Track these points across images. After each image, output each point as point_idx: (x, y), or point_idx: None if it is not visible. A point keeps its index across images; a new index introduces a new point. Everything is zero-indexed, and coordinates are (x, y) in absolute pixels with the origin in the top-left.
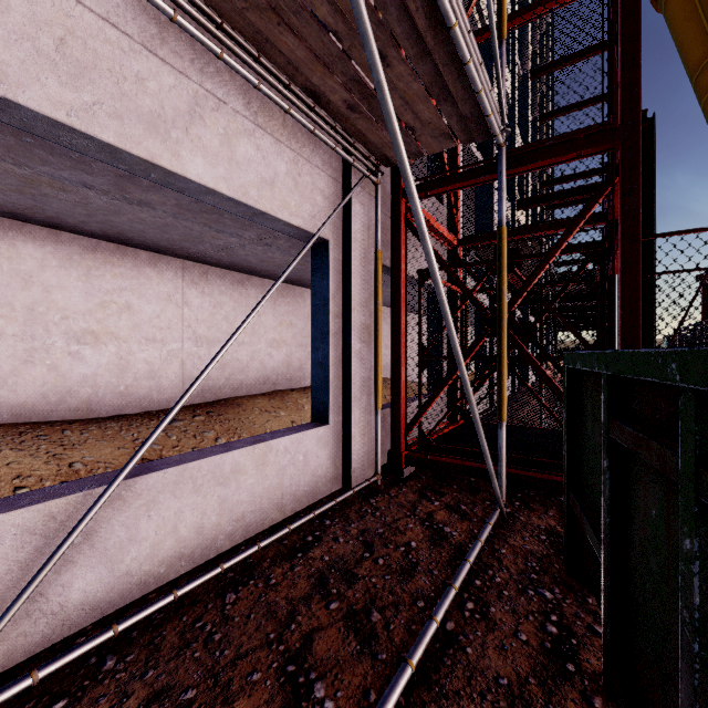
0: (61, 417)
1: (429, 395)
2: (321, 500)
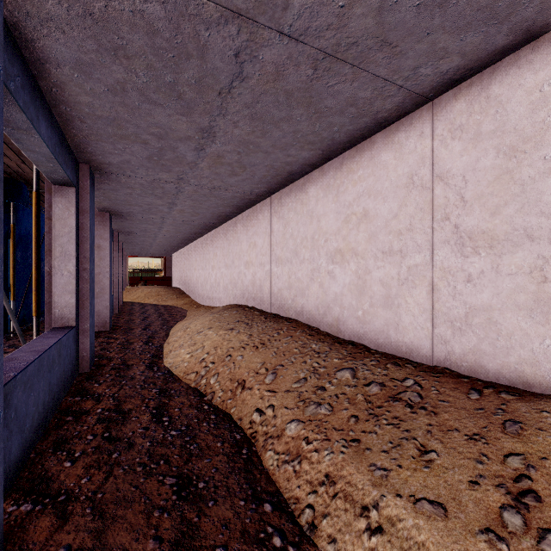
0: (325, 329)
1: None
2: None
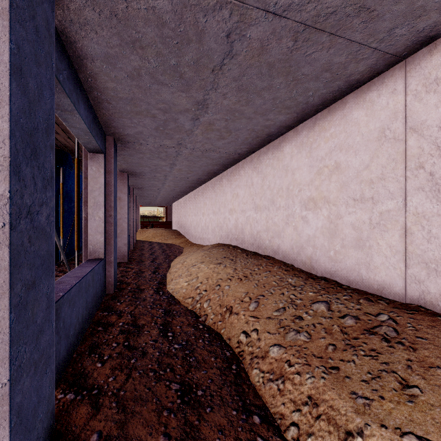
0: (298, 265)
1: None
2: None
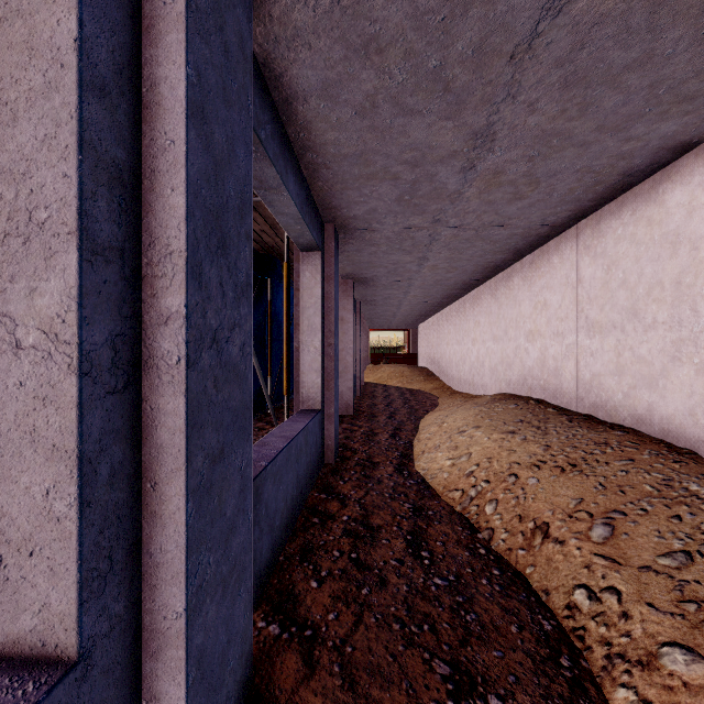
0: None
1: None
2: None
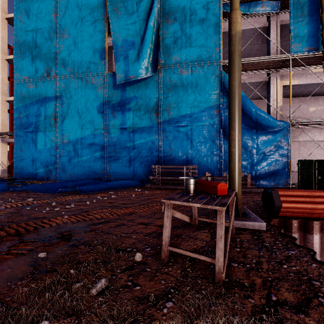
0: None
1: None
2: None
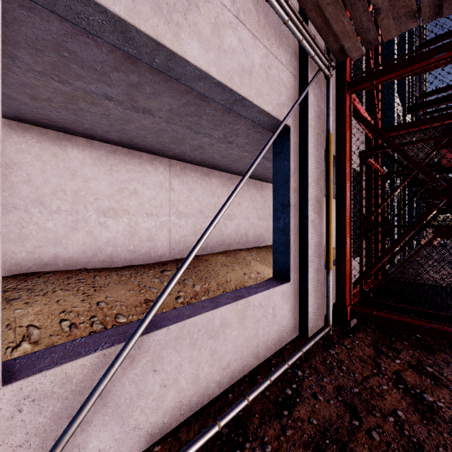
0: (94, 266)
1: (353, 256)
2: (285, 347)
